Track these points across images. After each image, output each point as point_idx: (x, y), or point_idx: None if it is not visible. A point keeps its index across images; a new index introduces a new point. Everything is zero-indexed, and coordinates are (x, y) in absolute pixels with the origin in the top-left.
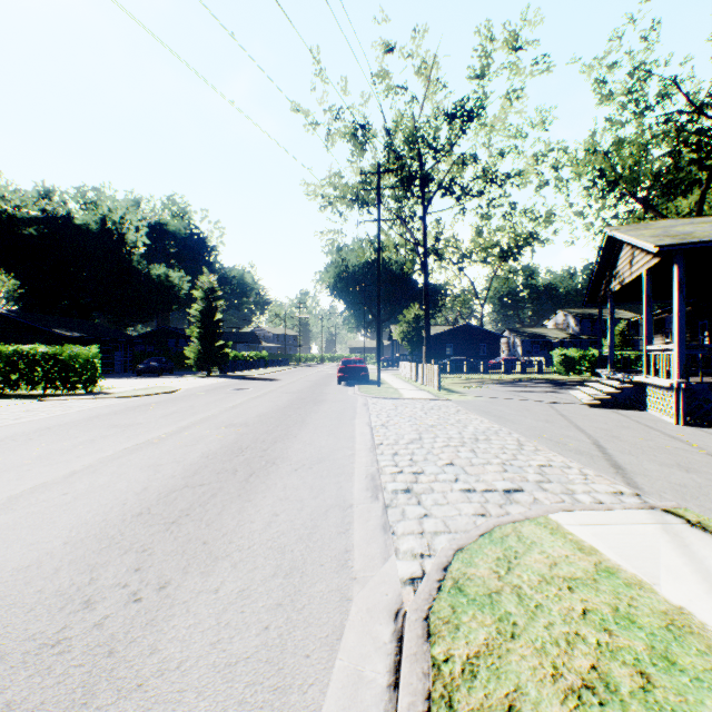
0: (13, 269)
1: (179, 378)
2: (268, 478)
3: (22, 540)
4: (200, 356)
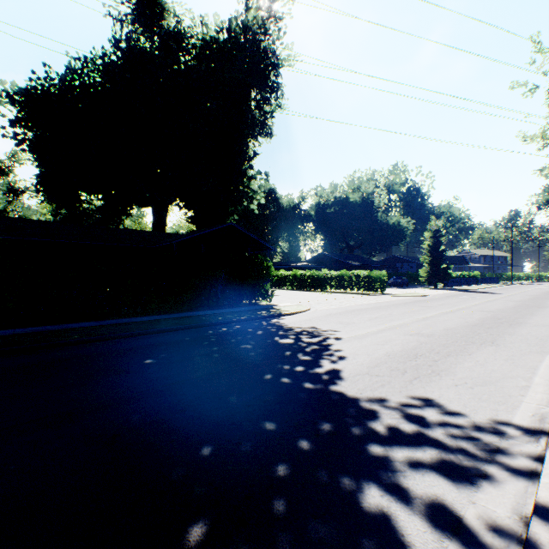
0: (324, 231)
1: (416, 289)
2: (520, 326)
3: (443, 324)
4: (429, 275)
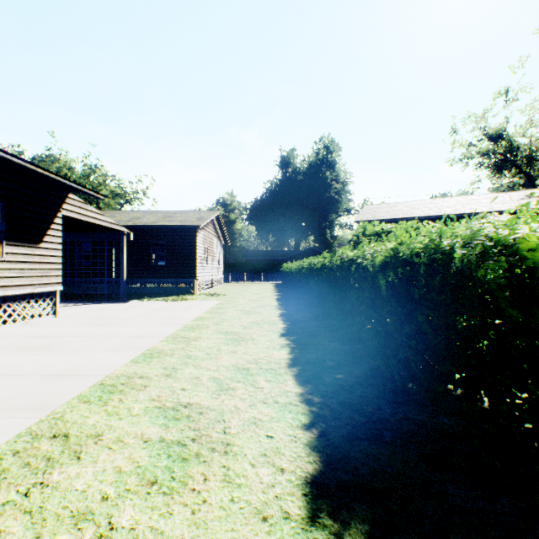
0: None
1: None
2: None
3: None
4: None
